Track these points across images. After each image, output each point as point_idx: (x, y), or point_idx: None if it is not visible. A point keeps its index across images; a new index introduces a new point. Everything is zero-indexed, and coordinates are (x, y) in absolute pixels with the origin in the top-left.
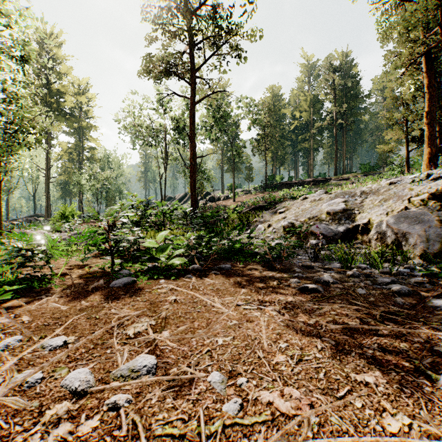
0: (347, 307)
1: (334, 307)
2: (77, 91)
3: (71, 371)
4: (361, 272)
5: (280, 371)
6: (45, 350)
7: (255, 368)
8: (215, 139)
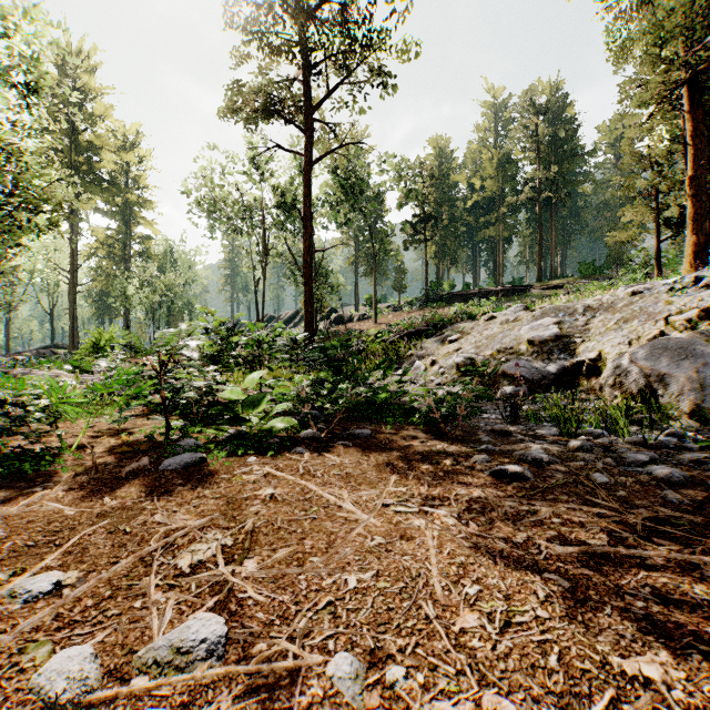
0: (581, 510)
1: (558, 510)
2: (122, 145)
3: (57, 652)
4: (595, 443)
5: (469, 649)
6: (17, 602)
7: (420, 642)
8: (345, 223)
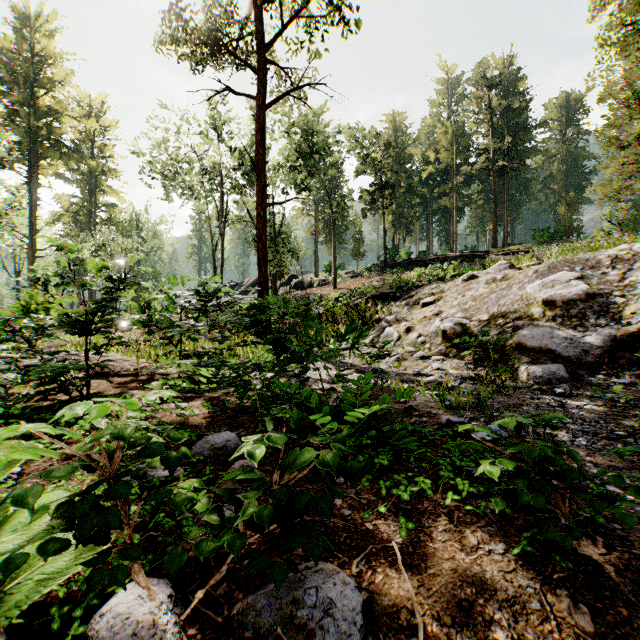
0: None
1: None
2: (87, 115)
3: None
4: None
5: None
6: None
7: None
8: (305, 188)
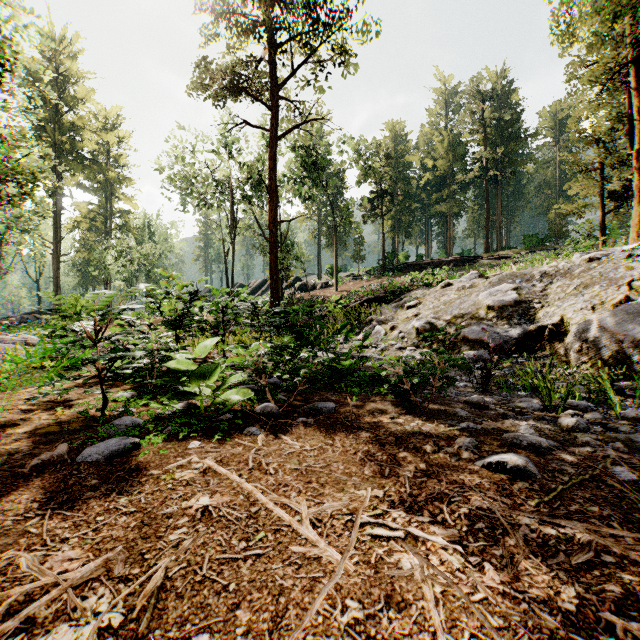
0: None
1: (607, 542)
2: (103, 126)
3: None
4: (591, 420)
5: None
6: None
7: None
8: (309, 198)
